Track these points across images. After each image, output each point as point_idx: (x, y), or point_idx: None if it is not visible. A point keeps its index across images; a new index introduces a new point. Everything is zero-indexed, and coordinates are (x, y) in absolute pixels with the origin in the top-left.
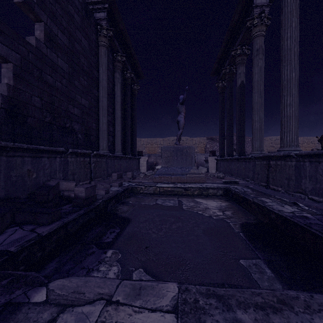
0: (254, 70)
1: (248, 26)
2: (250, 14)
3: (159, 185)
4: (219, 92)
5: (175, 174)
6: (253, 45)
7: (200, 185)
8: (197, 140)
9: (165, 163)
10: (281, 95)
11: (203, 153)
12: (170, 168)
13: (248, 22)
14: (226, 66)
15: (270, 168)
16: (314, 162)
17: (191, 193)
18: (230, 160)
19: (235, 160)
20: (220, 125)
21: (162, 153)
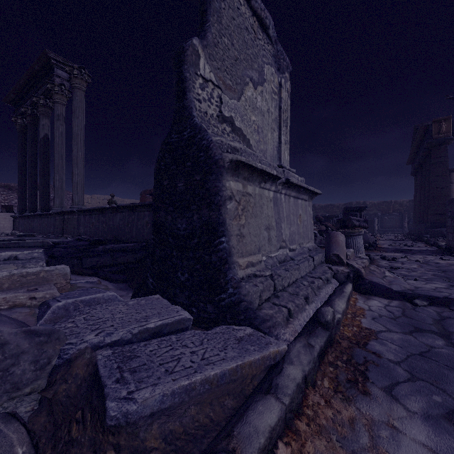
0: (56, 133)
1: (49, 88)
2: (51, 77)
3: None
4: (18, 129)
5: None
6: (54, 108)
7: None
8: None
9: None
10: (73, 165)
11: None
12: None
13: (49, 84)
14: (28, 106)
15: (65, 221)
16: (85, 215)
17: None
18: (33, 217)
19: (38, 217)
20: (19, 173)
21: None
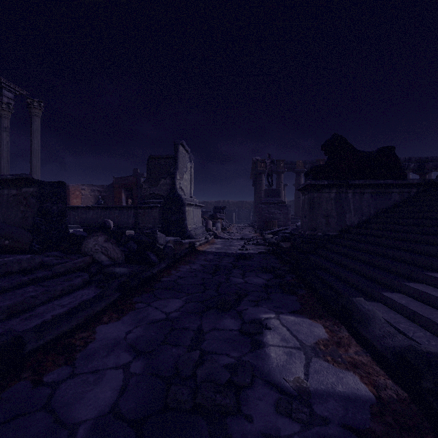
0: (2, 142)
1: None
2: None
3: None
4: None
5: None
6: (1, 121)
7: None
8: None
9: None
10: (31, 172)
11: None
12: None
13: None
14: None
15: None
16: None
17: None
18: None
19: None
20: None
21: None
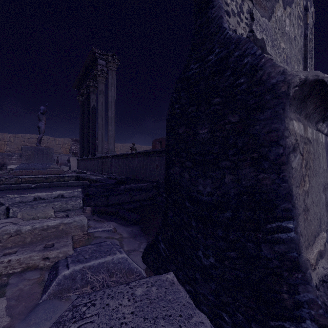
0: (99, 103)
1: (95, 73)
2: (96, 66)
3: (21, 176)
4: (80, 104)
5: (36, 169)
6: (98, 86)
7: (58, 175)
8: (61, 141)
9: (26, 160)
10: (108, 124)
11: (68, 154)
12: (31, 164)
13: (95, 71)
14: (84, 88)
15: (103, 163)
16: (115, 159)
17: (50, 180)
18: (87, 160)
19: (89, 160)
20: (80, 131)
21: (23, 151)
